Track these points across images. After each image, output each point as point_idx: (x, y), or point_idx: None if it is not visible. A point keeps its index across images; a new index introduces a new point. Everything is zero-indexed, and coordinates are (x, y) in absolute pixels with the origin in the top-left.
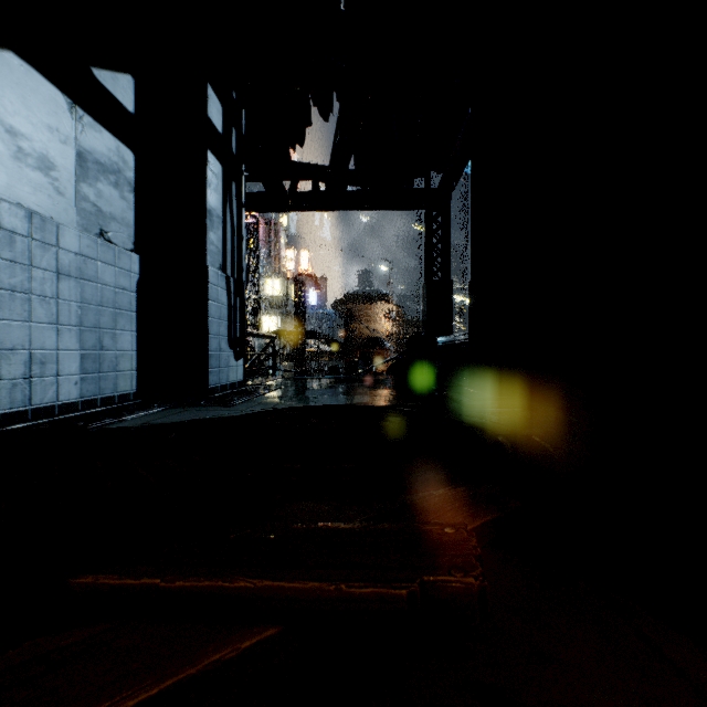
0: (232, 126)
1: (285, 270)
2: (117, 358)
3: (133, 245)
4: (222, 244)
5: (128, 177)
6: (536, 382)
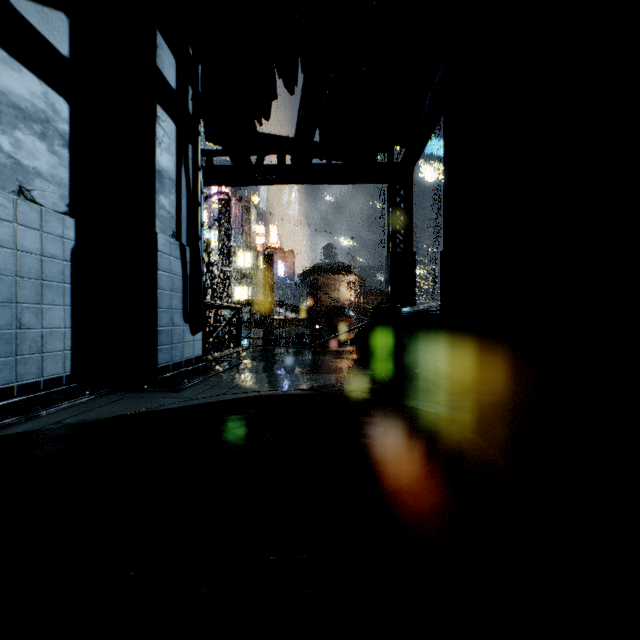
0: (188, 84)
1: (256, 243)
2: (43, 337)
3: (67, 207)
4: (176, 210)
5: (60, 129)
6: (522, 362)
